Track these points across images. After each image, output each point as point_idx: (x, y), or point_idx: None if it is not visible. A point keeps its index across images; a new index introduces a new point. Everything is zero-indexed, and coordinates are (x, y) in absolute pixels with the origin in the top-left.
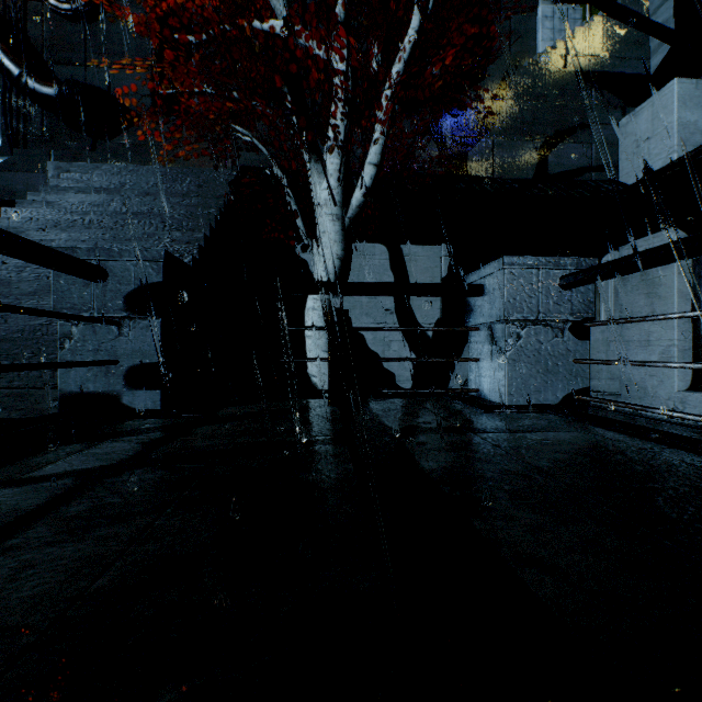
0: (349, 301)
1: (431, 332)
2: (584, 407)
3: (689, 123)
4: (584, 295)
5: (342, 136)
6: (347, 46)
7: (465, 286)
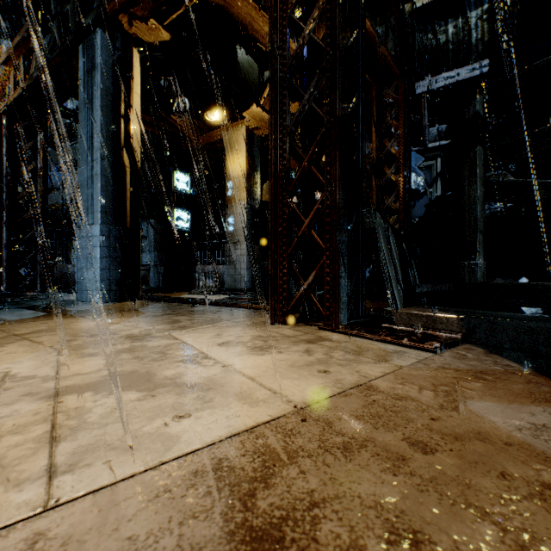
0: None
1: None
2: None
3: None
4: None
5: None
6: None
7: None
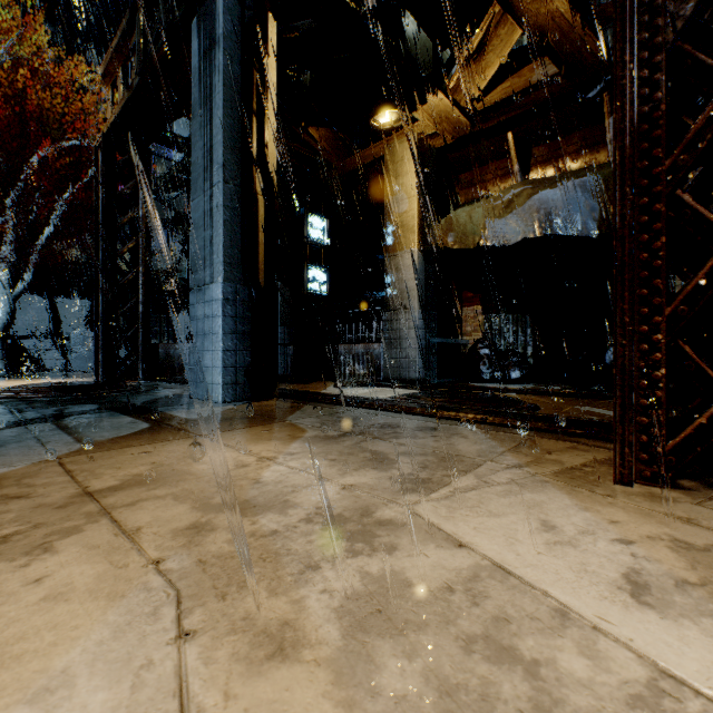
0: (15, 327)
1: None
2: None
3: None
4: None
5: (11, 258)
6: (13, 219)
7: (62, 338)
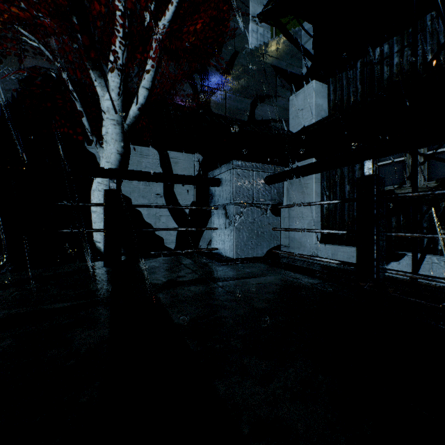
0: (130, 186)
1: (188, 210)
2: (278, 257)
3: (319, 105)
4: (277, 189)
5: (122, 63)
6: None
7: (209, 179)
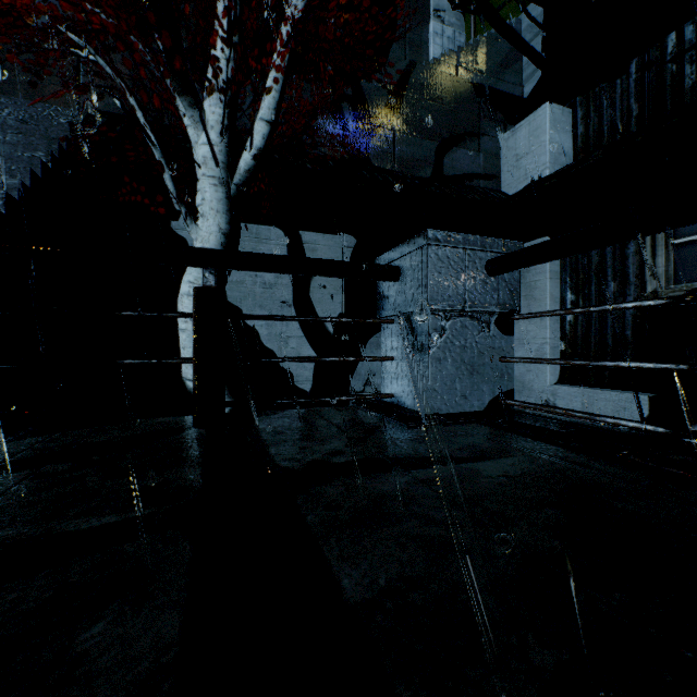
0: (240, 290)
1: (333, 328)
2: (514, 413)
3: (558, 144)
4: (510, 284)
5: (227, 81)
6: None
7: (380, 267)
